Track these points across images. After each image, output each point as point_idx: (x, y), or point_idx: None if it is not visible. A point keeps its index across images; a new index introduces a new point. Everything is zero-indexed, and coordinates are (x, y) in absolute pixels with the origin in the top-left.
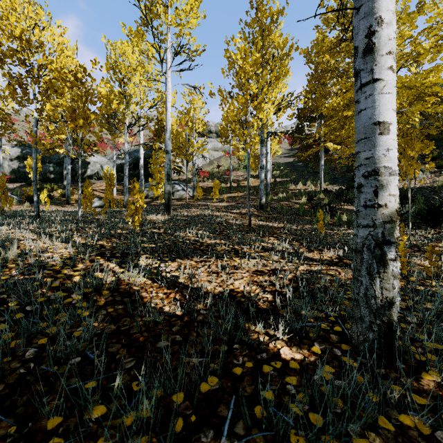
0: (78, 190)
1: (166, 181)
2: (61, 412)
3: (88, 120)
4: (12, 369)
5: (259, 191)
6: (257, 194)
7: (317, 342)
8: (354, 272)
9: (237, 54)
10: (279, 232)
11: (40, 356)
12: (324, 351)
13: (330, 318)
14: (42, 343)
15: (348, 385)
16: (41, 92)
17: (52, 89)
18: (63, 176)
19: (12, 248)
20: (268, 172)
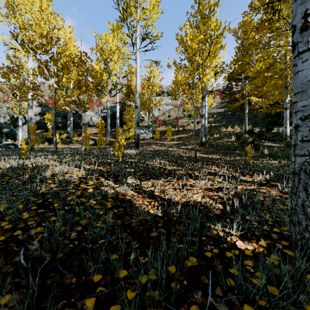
0: (76, 134)
1: (136, 126)
2: (100, 272)
3: (88, 87)
4: (65, 244)
5: (199, 133)
6: (197, 135)
7: (262, 239)
8: (292, 189)
9: (187, 36)
10: (218, 162)
11: (79, 237)
12: (268, 245)
13: (269, 222)
14: (79, 230)
15: (292, 269)
16: (59, 70)
17: (66, 68)
18: (67, 125)
19: (48, 170)
20: (206, 119)
